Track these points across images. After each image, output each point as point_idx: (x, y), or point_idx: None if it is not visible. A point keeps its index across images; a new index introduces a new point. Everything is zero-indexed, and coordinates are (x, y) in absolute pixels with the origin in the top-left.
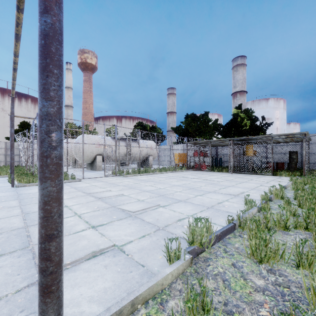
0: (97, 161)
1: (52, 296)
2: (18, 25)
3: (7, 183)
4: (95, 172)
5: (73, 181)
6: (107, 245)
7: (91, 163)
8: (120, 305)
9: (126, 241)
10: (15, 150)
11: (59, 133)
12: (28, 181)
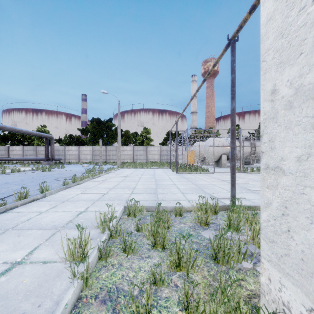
0: (222, 160)
1: (234, 186)
2: (194, 96)
3: (172, 172)
4: (220, 169)
5: (208, 173)
6: (241, 197)
7: (217, 161)
8: (250, 205)
9: (251, 199)
10: (164, 152)
11: (235, 151)
12: (183, 171)
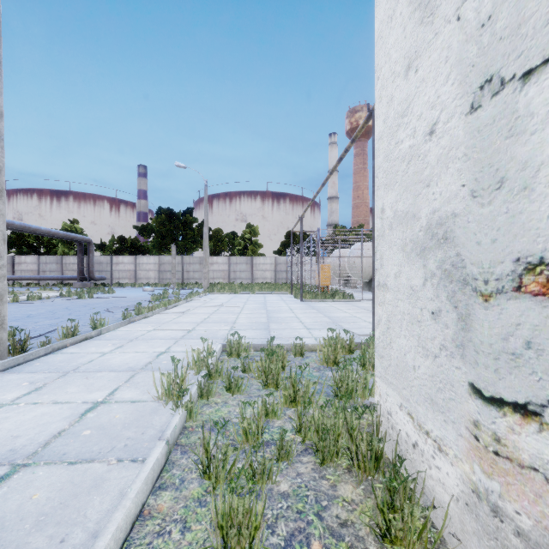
0: None
1: None
2: (327, 180)
3: (294, 299)
4: None
5: (352, 301)
6: None
7: (369, 282)
8: None
9: None
10: (282, 266)
11: None
12: (311, 298)
